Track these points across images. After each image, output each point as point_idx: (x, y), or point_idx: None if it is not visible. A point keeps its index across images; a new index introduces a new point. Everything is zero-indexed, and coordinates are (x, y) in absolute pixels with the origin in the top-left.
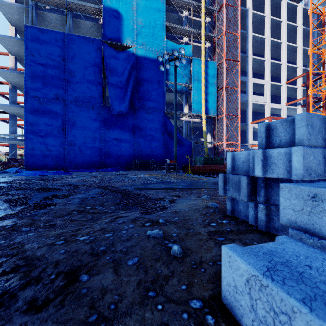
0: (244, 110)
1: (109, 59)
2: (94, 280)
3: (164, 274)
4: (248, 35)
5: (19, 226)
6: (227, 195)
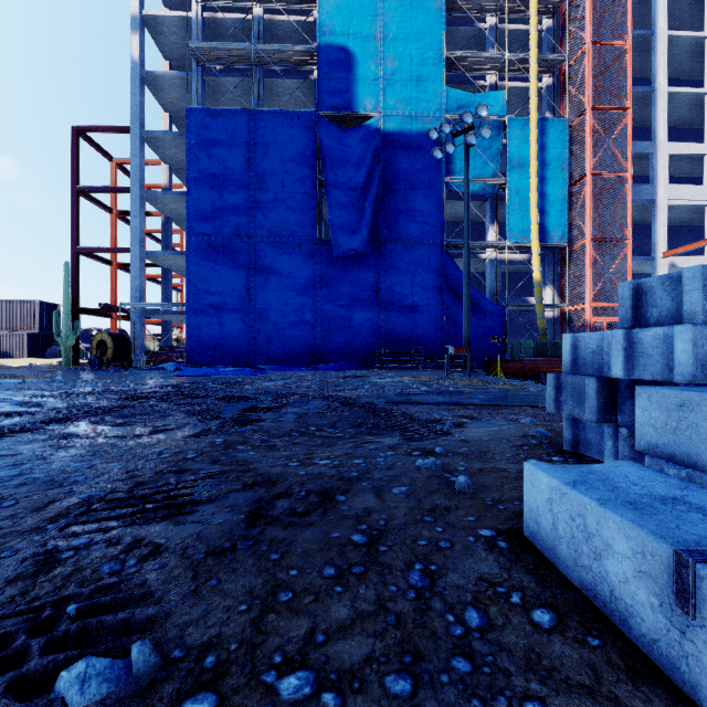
0: (646, 223)
1: (330, 147)
2: (354, 501)
3: (444, 505)
4: (655, 40)
5: (231, 443)
6: (562, 412)
